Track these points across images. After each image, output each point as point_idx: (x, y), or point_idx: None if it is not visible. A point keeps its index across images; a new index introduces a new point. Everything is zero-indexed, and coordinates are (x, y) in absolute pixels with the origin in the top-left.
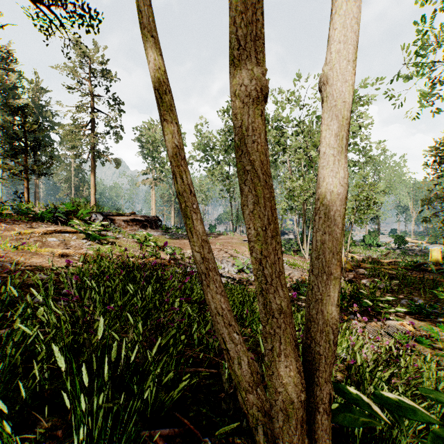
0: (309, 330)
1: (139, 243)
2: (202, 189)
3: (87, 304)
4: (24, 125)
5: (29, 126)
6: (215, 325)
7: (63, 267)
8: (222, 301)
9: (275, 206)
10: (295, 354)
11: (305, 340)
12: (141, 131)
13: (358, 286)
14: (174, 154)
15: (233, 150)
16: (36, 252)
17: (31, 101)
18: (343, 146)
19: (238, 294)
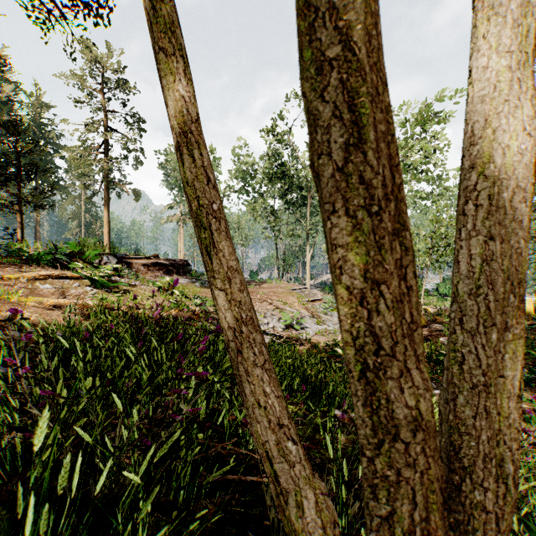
0: (458, 453)
1: (160, 292)
2: (241, 226)
3: (60, 376)
4: (17, 144)
5: (23, 145)
6: (252, 424)
7: (8, 319)
8: (265, 380)
9: (398, 158)
10: (443, 525)
11: (447, 473)
12: (167, 156)
13: (436, 345)
14: (178, 112)
15: (279, 179)
16: (19, 302)
17: (31, 119)
18: (528, 50)
19: (286, 357)
